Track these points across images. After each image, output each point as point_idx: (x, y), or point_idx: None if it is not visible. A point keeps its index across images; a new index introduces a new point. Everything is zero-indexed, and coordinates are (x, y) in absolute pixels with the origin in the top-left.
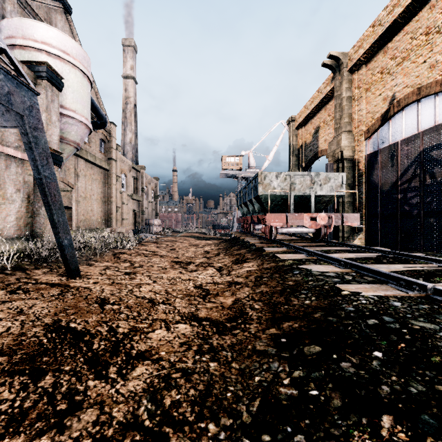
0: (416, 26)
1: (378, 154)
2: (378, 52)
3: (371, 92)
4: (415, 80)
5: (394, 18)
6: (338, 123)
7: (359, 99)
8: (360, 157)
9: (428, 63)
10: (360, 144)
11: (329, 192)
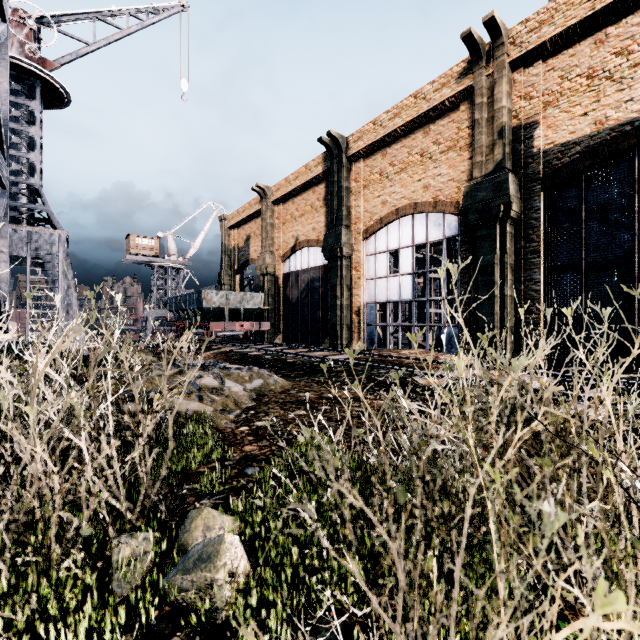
0: (307, 198)
1: (290, 275)
2: (290, 200)
3: (286, 226)
4: (307, 233)
5: (296, 186)
6: (264, 242)
7: (279, 228)
8: (280, 275)
9: (312, 226)
10: (280, 264)
11: (253, 306)
